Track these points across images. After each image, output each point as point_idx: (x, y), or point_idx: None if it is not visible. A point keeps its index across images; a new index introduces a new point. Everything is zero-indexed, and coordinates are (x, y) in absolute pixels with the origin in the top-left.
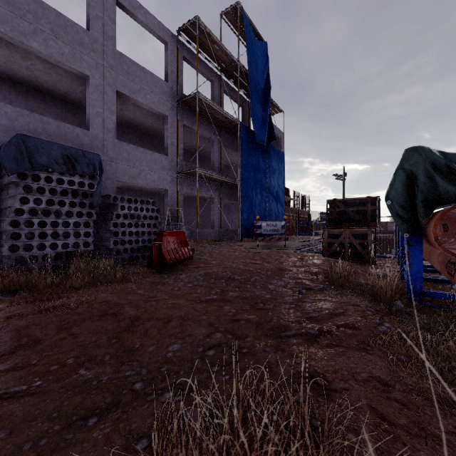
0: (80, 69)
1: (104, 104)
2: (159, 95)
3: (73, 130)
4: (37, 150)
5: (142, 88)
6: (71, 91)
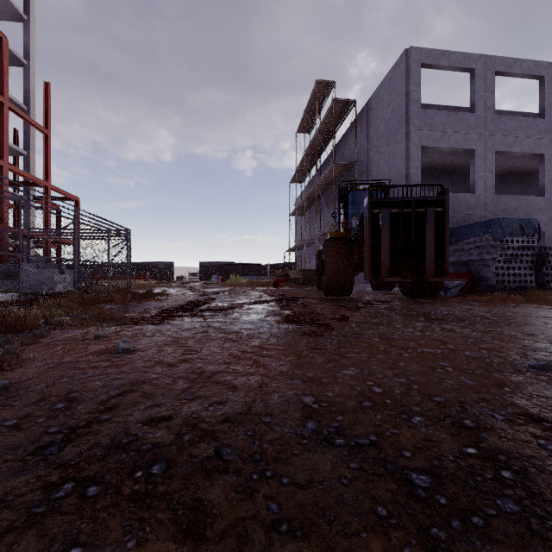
0: (468, 147)
1: (485, 167)
2: (534, 136)
3: (463, 197)
4: (507, 225)
5: (517, 138)
6: (442, 162)
